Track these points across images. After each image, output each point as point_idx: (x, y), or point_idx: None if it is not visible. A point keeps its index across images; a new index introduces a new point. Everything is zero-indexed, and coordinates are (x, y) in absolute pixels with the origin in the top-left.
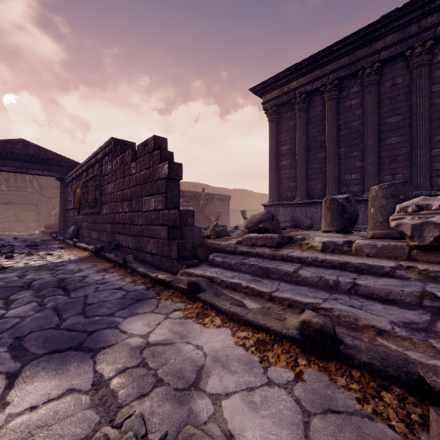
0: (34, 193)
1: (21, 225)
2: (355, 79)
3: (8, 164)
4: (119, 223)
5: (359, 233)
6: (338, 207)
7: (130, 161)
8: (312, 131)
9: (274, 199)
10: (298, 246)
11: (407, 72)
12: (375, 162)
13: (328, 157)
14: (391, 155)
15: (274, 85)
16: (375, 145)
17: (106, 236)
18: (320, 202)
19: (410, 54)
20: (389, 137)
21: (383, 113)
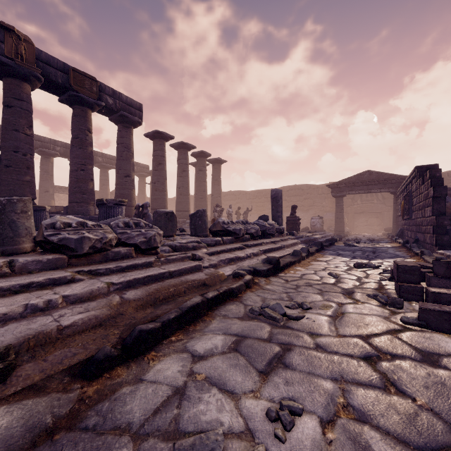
0: (378, 204)
1: (369, 229)
2: None
3: (359, 189)
4: (418, 225)
5: None
6: None
7: (421, 184)
8: None
9: None
10: None
11: None
12: None
13: None
14: None
15: None
16: None
17: (413, 234)
18: None
19: None
20: None
21: None
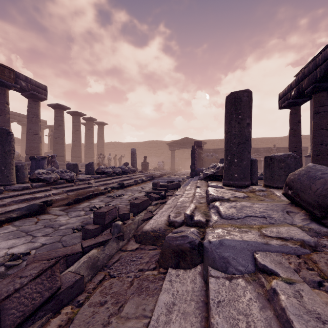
0: None
1: None
2: None
3: (182, 147)
4: None
5: None
6: None
7: None
8: None
9: None
10: None
11: None
12: None
13: None
14: None
15: None
16: None
17: None
18: None
19: None
20: None
21: None
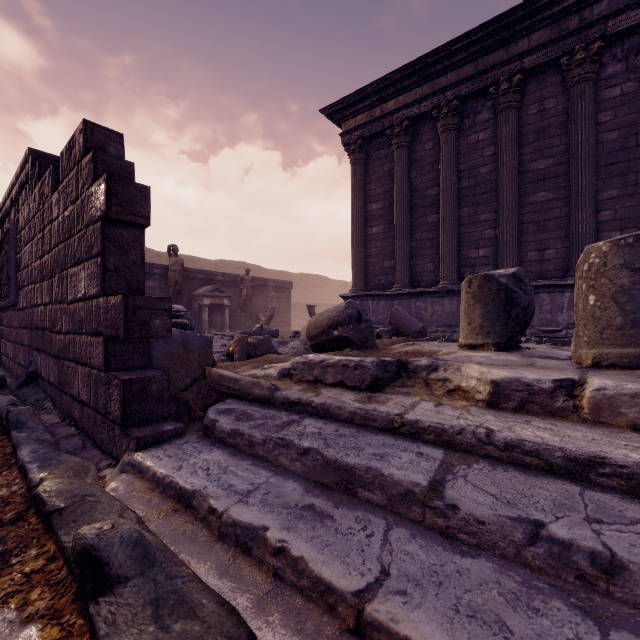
0: None
1: None
2: (483, 100)
3: None
4: (38, 327)
5: (526, 347)
6: (499, 294)
7: (51, 192)
8: (418, 181)
9: (360, 286)
10: (421, 385)
11: (562, 91)
12: (515, 230)
13: (444, 222)
14: (538, 219)
15: (360, 105)
16: (514, 203)
17: (23, 354)
18: (430, 292)
19: (568, 62)
20: (535, 191)
21: (526, 153)
